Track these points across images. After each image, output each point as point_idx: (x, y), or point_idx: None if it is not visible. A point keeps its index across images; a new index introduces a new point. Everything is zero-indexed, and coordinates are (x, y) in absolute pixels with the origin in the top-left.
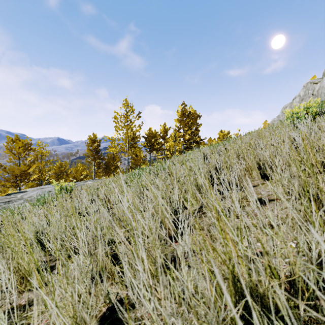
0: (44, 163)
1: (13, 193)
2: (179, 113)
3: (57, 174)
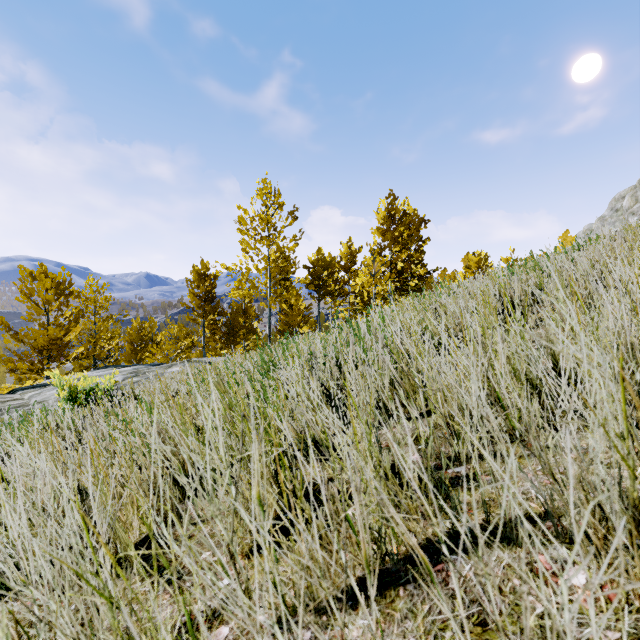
0: (100, 322)
1: (23, 389)
2: (380, 215)
3: (133, 345)
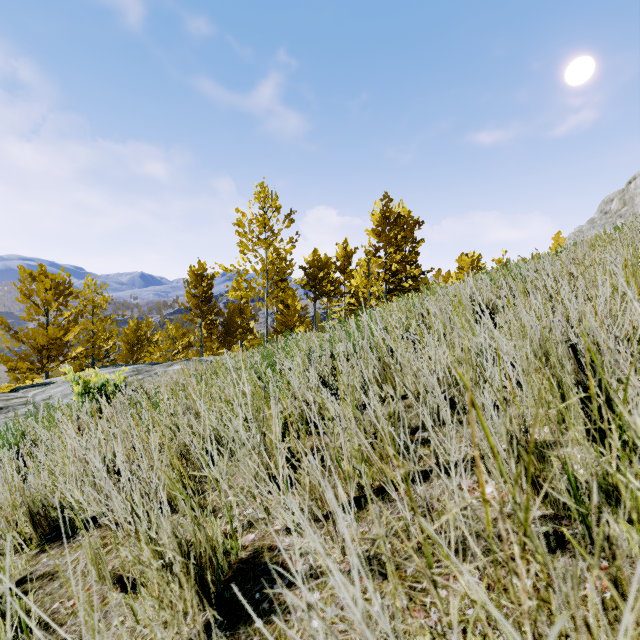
0: (99, 322)
1: (25, 387)
2: (375, 217)
3: (130, 345)
